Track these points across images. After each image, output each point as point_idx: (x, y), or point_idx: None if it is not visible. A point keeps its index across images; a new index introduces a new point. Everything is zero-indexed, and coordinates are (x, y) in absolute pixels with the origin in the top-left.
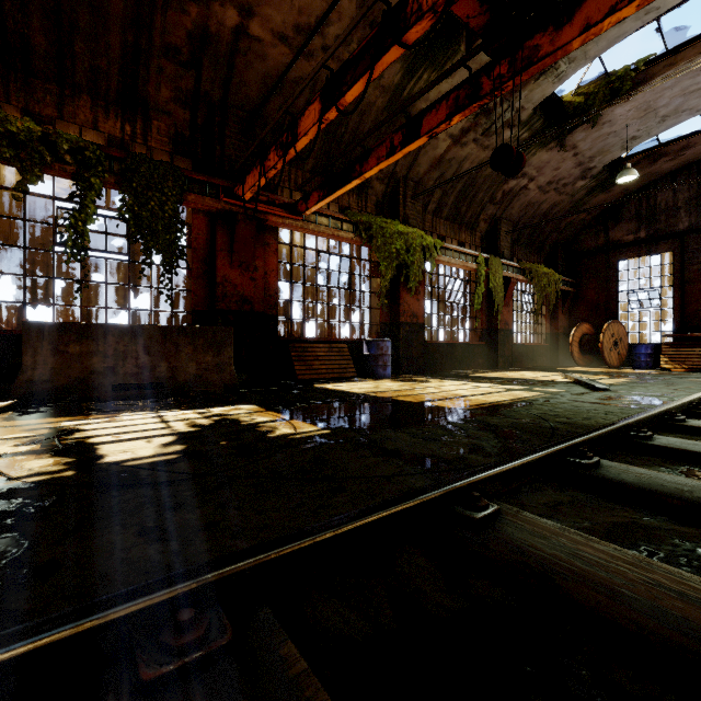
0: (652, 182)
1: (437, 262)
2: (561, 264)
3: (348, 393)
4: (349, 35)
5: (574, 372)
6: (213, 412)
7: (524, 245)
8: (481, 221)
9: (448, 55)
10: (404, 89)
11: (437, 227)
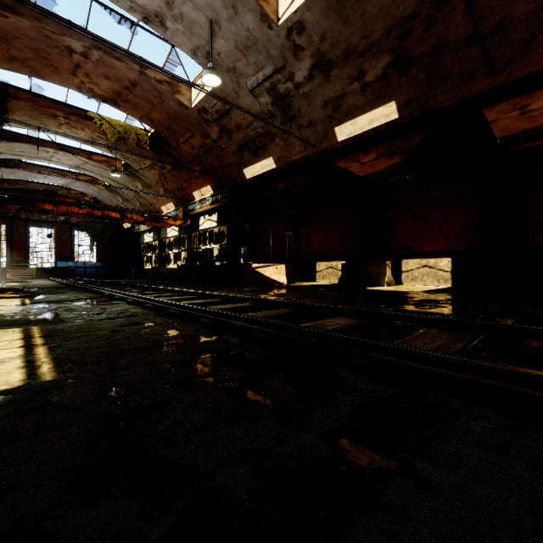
0: None
1: None
2: None
3: None
4: None
5: None
6: None
7: None
8: None
9: None
10: None
11: None
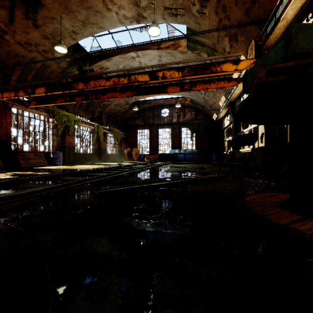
0: (145, 109)
1: (80, 125)
2: (123, 128)
3: (50, 168)
4: (48, 50)
5: (123, 162)
6: (8, 173)
7: (111, 121)
8: (96, 112)
9: (83, 65)
10: (68, 69)
11: (80, 112)
